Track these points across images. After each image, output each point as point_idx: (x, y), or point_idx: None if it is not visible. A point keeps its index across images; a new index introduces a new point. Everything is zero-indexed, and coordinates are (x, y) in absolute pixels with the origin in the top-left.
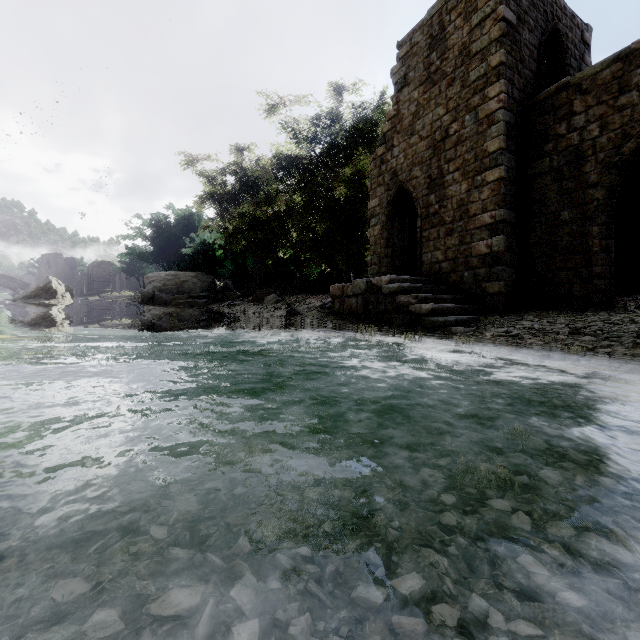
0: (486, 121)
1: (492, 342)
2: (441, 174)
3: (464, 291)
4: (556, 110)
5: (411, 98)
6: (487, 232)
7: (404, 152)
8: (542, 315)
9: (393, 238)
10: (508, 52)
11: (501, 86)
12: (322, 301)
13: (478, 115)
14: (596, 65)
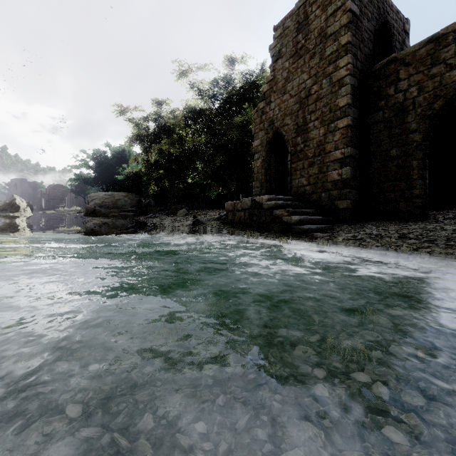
0: (338, 84)
1: (344, 244)
2: (305, 122)
3: (322, 207)
4: (387, 77)
5: (284, 67)
6: (338, 164)
7: (278, 106)
8: (378, 224)
9: (271, 168)
10: (353, 34)
11: (348, 59)
12: (219, 214)
13: (332, 80)
14: (415, 45)
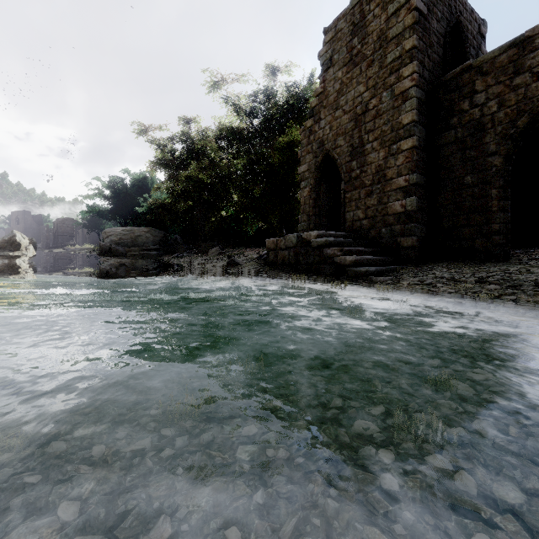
0: (401, 97)
1: (409, 290)
2: (362, 143)
3: (382, 245)
4: (460, 89)
5: (336, 77)
6: (402, 194)
7: (330, 124)
8: (450, 266)
9: (320, 199)
10: (420, 38)
11: (414, 67)
12: (259, 253)
13: (394, 92)
14: (495, 50)
